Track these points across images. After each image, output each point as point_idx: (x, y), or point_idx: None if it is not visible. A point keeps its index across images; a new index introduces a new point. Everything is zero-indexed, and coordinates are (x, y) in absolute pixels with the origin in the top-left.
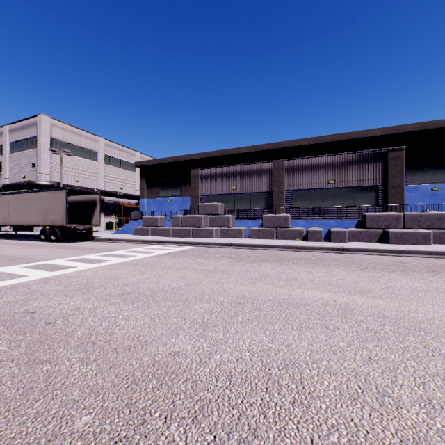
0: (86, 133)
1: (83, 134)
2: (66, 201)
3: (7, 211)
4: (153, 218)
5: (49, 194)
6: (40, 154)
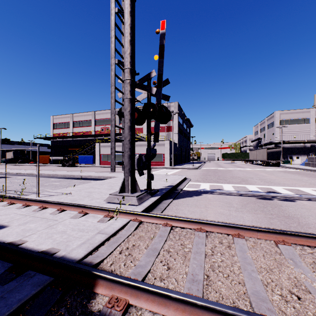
0: (300, 110)
1: (298, 111)
2: (266, 152)
3: (256, 155)
4: (311, 158)
5: (263, 150)
6: (274, 129)
